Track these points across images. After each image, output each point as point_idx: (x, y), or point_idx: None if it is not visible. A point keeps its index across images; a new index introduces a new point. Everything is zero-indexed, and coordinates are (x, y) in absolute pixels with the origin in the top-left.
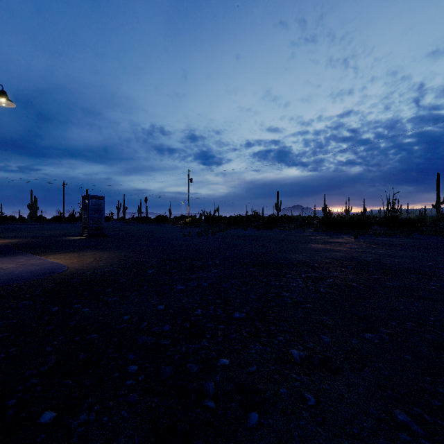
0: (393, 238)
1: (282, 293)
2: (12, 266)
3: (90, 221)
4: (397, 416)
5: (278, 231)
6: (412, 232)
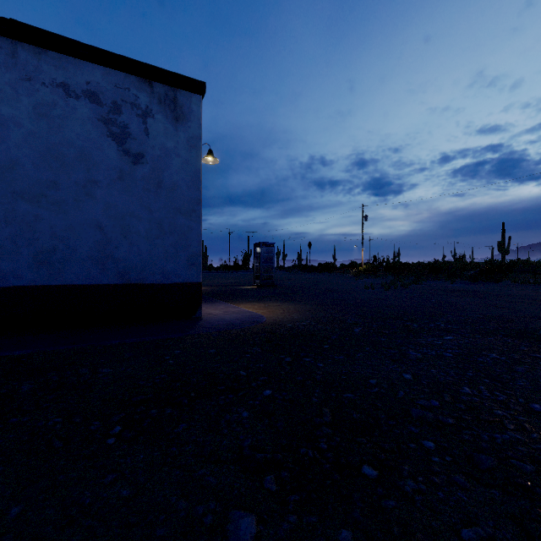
0: None
1: None
2: (219, 313)
3: (262, 270)
4: None
5: (513, 285)
6: None
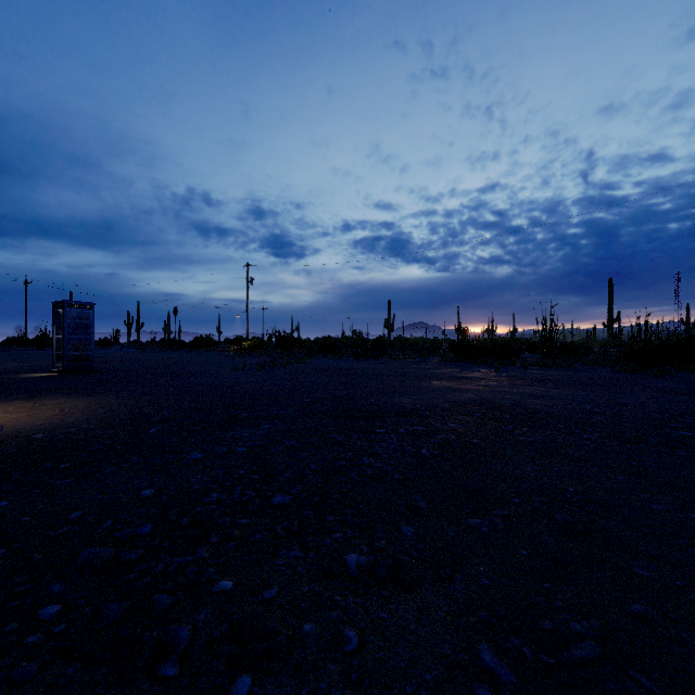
0: (548, 371)
1: (360, 460)
2: None
3: (67, 346)
4: (482, 656)
5: (387, 361)
6: (574, 361)
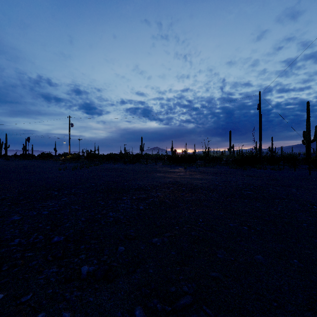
0: (205, 168)
1: (108, 214)
2: None
3: None
4: (136, 313)
5: (139, 165)
6: (216, 164)
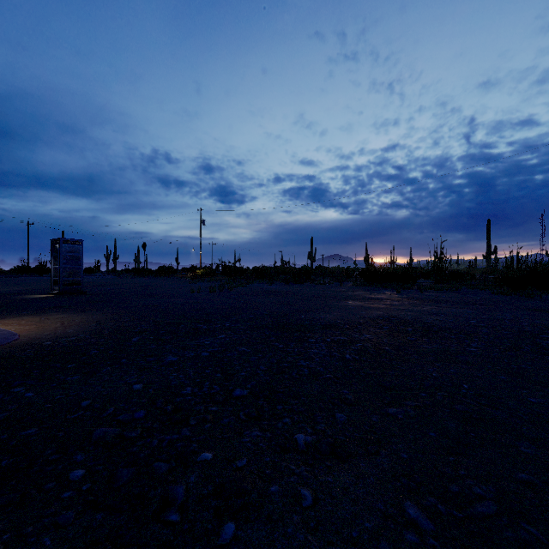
0: (439, 294)
1: (298, 362)
2: None
3: (63, 273)
4: (407, 510)
5: (311, 285)
6: (460, 285)
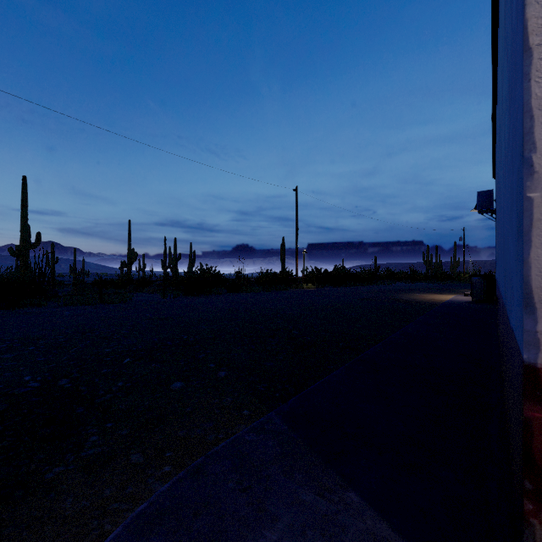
0: None
1: None
2: None
3: None
4: None
5: None
6: None
